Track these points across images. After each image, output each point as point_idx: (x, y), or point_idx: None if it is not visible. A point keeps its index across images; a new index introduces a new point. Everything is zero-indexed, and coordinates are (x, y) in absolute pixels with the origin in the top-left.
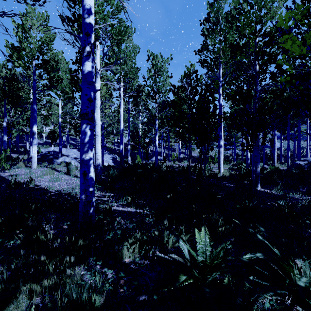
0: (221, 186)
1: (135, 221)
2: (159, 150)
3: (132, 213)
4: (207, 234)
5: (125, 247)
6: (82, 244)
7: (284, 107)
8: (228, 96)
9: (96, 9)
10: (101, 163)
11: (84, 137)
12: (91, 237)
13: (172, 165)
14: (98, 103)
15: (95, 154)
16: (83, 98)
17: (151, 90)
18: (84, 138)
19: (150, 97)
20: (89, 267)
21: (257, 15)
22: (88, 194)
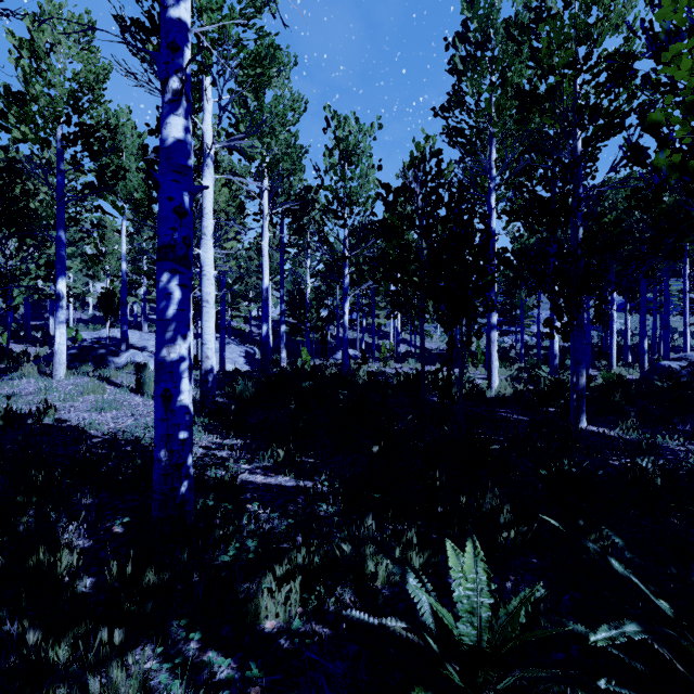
0: (496, 421)
1: (295, 511)
2: (351, 336)
3: (287, 489)
4: (480, 560)
5: (264, 589)
6: (155, 582)
7: (664, 230)
8: (515, 209)
9: (202, 2)
10: (220, 365)
11: (166, 304)
12: (178, 561)
13: (381, 371)
14: (209, 226)
15: (201, 346)
16: (162, 208)
17: (334, 197)
18: (166, 307)
19: (332, 214)
20: (170, 645)
21: (581, 23)
22: (175, 448)
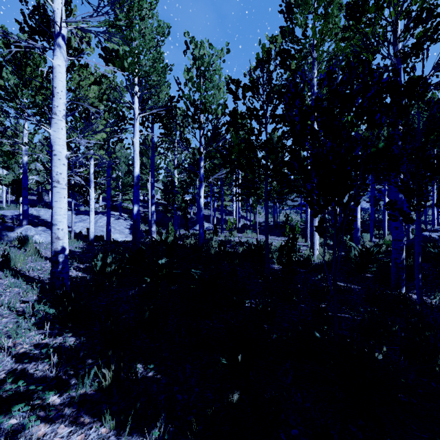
0: None
1: None
2: (207, 213)
3: None
4: None
5: None
6: None
7: None
8: None
9: None
10: (106, 236)
11: None
12: None
13: (228, 240)
14: (61, 106)
15: (51, 227)
16: None
17: (192, 103)
18: None
19: (191, 119)
20: None
21: None
22: None
